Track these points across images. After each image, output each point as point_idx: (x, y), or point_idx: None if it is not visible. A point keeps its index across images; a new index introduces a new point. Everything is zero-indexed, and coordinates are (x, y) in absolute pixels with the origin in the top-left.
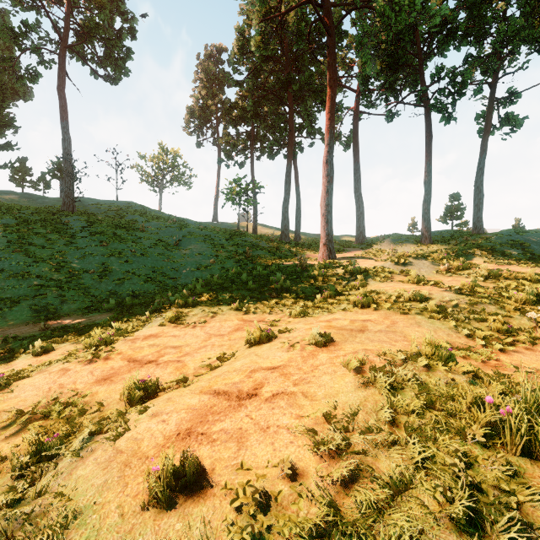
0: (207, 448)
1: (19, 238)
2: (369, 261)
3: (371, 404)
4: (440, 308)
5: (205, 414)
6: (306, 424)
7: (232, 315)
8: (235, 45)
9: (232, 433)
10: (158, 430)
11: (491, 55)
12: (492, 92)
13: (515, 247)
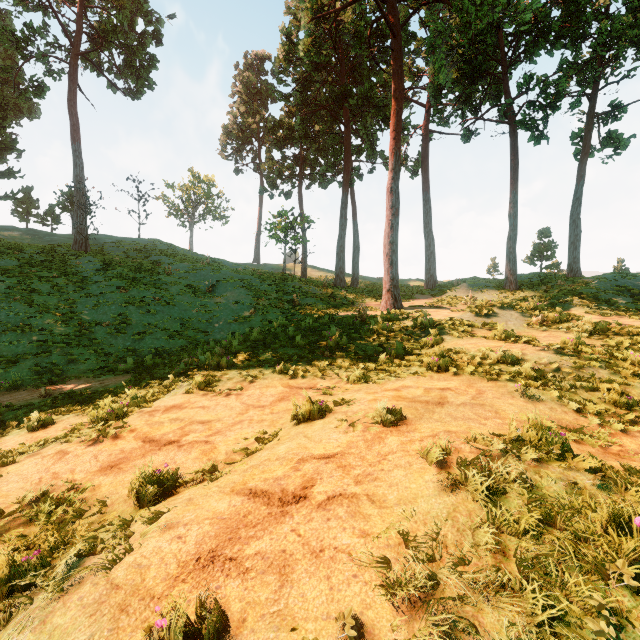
0: (237, 583)
1: (20, 283)
2: (443, 311)
3: (463, 516)
4: (537, 373)
5: (236, 527)
6: (375, 547)
7: (275, 380)
8: (280, 51)
9: (272, 558)
10: (170, 552)
11: (590, 61)
12: (591, 106)
13: (622, 294)
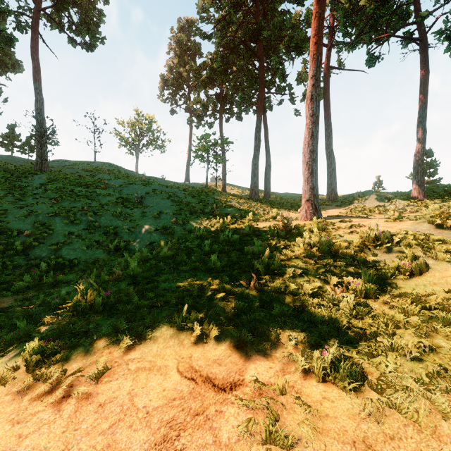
0: None
1: None
2: (371, 220)
3: None
4: None
5: None
6: None
7: (170, 347)
8: None
9: None
10: None
11: None
12: None
13: None
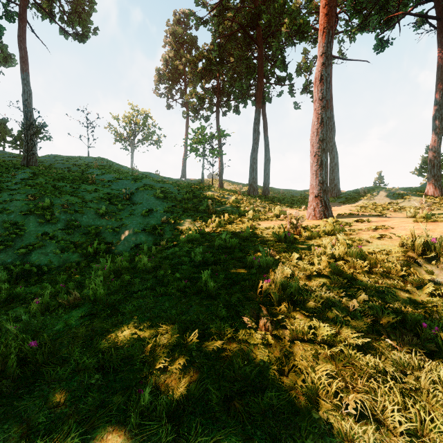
0: None
1: None
2: (393, 220)
3: None
4: None
5: None
6: None
7: None
8: None
9: None
10: None
11: None
12: None
13: None
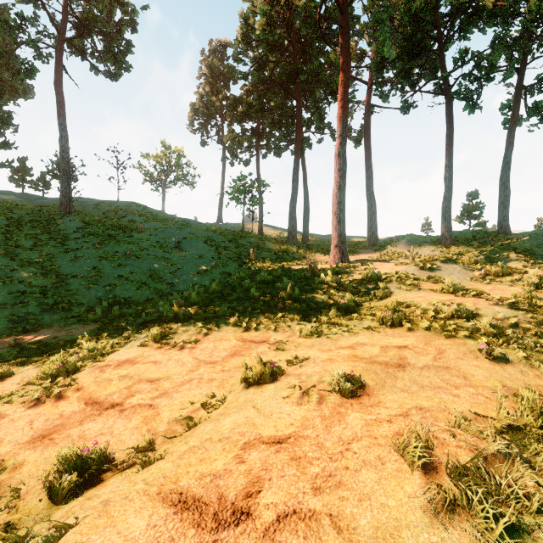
0: None
1: (6, 240)
2: (387, 264)
3: None
4: (496, 329)
5: None
6: None
7: (229, 333)
8: (239, 33)
9: None
10: None
11: (518, 38)
12: (520, 78)
13: None
